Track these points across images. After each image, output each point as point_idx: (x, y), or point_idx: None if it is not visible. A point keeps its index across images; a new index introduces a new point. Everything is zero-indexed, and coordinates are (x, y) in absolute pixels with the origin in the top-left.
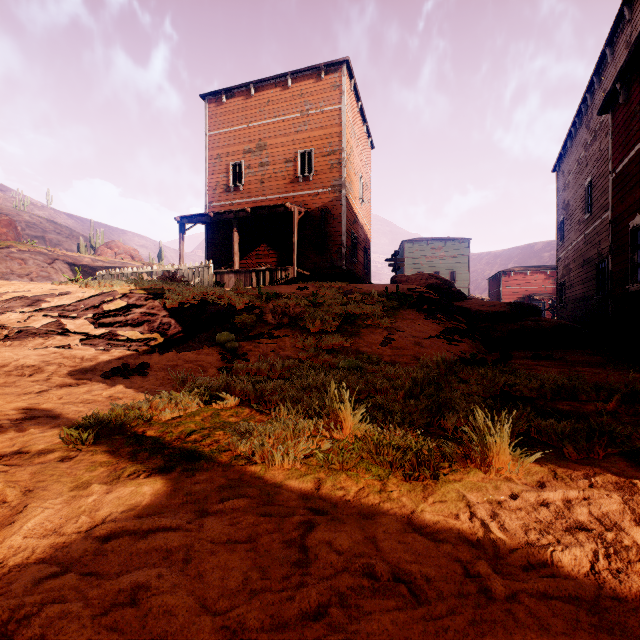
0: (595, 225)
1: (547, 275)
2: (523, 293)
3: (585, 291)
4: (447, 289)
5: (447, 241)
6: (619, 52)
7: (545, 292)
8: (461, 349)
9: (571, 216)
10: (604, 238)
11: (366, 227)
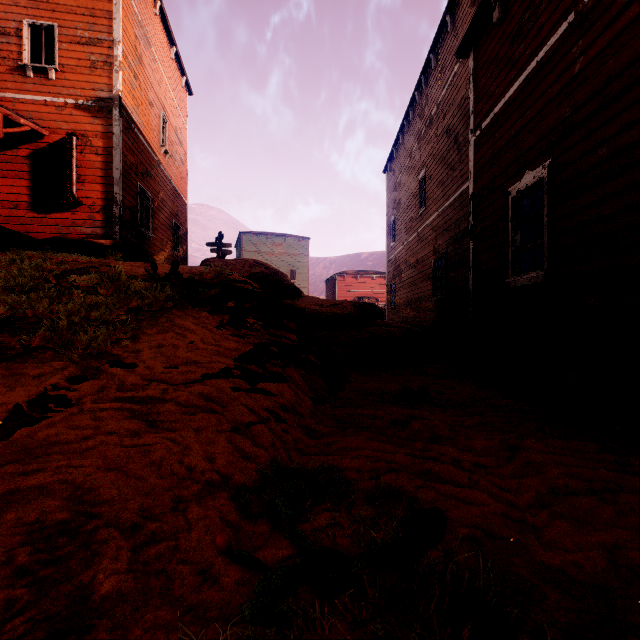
0: (431, 220)
1: (374, 280)
2: (355, 295)
3: (419, 292)
4: (277, 281)
5: (287, 238)
6: (462, 15)
7: (372, 295)
8: (277, 403)
9: (403, 215)
10: (442, 232)
11: (177, 194)
